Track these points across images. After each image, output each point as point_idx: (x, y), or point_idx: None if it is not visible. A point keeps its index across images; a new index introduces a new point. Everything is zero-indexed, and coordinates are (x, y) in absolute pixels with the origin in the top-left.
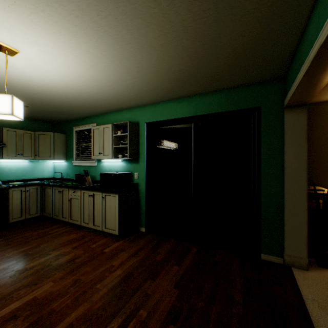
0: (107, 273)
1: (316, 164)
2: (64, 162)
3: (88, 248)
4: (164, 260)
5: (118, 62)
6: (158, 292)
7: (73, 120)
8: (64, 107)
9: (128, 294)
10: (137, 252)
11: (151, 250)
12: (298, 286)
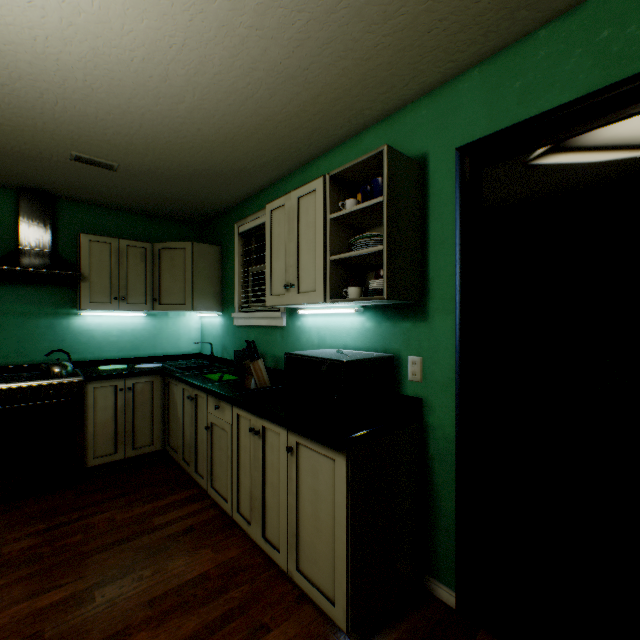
0: None
1: None
2: (218, 316)
3: None
4: None
5: None
6: None
7: (233, 208)
8: (191, 152)
9: None
10: None
11: None
12: None
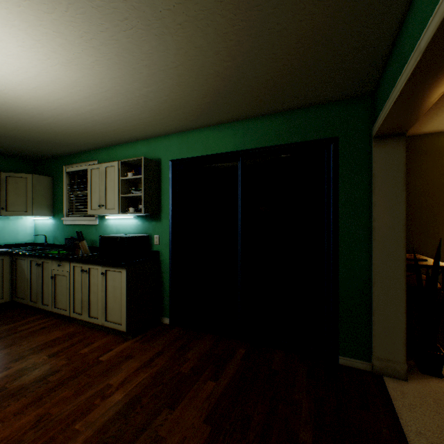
0: (98, 399)
1: (414, 223)
2: (50, 219)
3: (76, 354)
4: (194, 371)
5: (113, 55)
6: (177, 433)
7: (63, 156)
8: (43, 134)
9: (127, 439)
10: (153, 360)
11: (175, 355)
12: (395, 408)
